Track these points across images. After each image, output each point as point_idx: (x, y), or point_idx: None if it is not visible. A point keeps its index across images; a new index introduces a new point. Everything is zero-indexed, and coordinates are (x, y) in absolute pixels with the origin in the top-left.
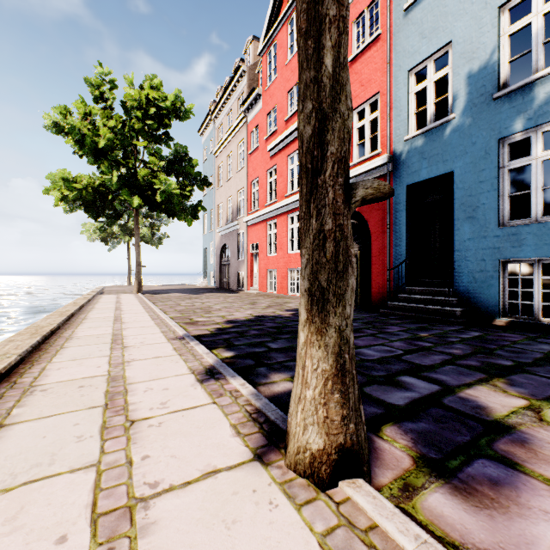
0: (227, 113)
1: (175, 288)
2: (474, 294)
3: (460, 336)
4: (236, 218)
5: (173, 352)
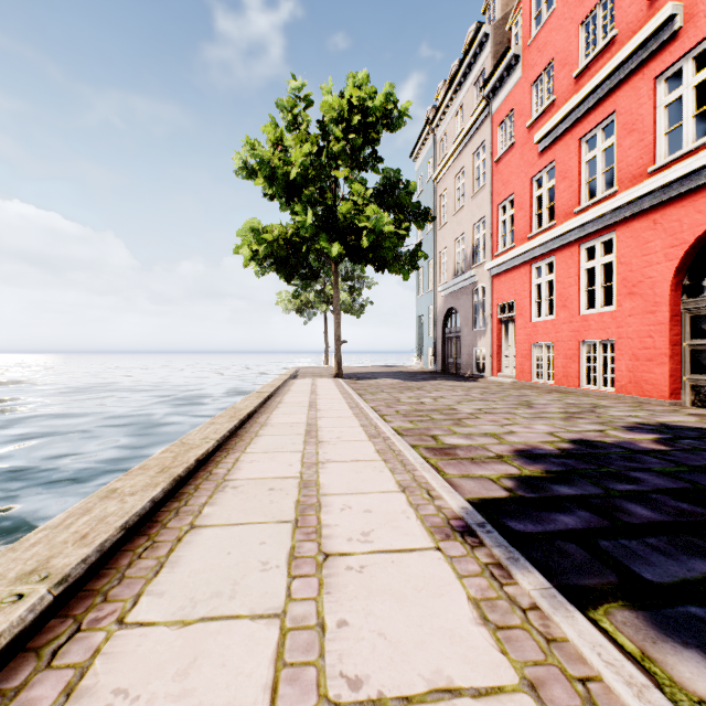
0: (454, 113)
1: (381, 370)
2: None
3: None
4: (471, 267)
5: (489, 652)
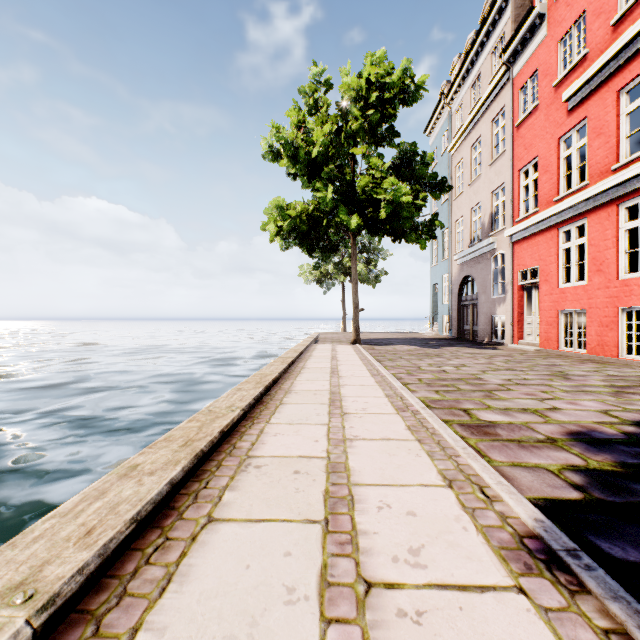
0: (471, 83)
1: (397, 337)
2: None
3: None
4: (489, 234)
5: None
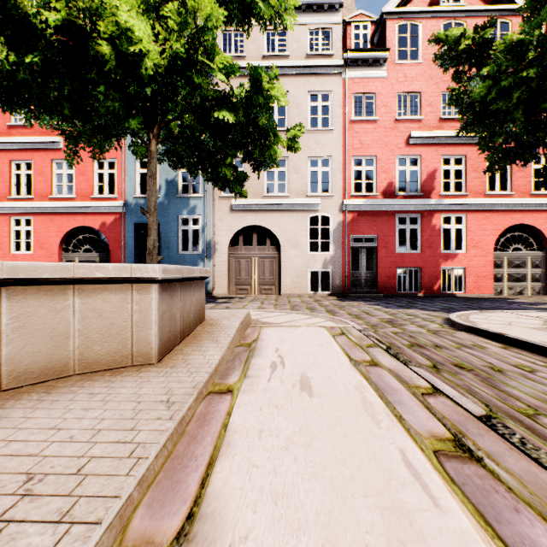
0: None
1: None
2: None
3: None
4: None
5: None
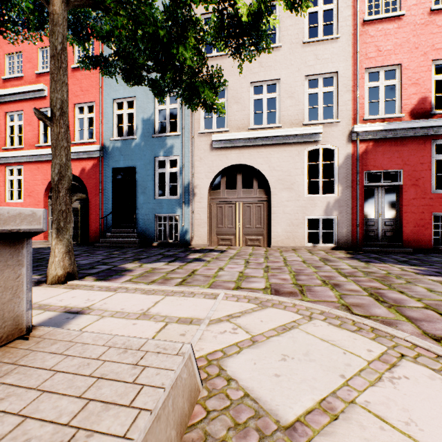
0: None
1: None
2: (145, 231)
3: (133, 251)
4: None
5: None
